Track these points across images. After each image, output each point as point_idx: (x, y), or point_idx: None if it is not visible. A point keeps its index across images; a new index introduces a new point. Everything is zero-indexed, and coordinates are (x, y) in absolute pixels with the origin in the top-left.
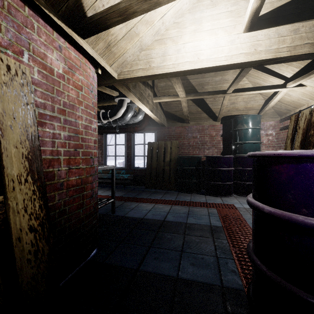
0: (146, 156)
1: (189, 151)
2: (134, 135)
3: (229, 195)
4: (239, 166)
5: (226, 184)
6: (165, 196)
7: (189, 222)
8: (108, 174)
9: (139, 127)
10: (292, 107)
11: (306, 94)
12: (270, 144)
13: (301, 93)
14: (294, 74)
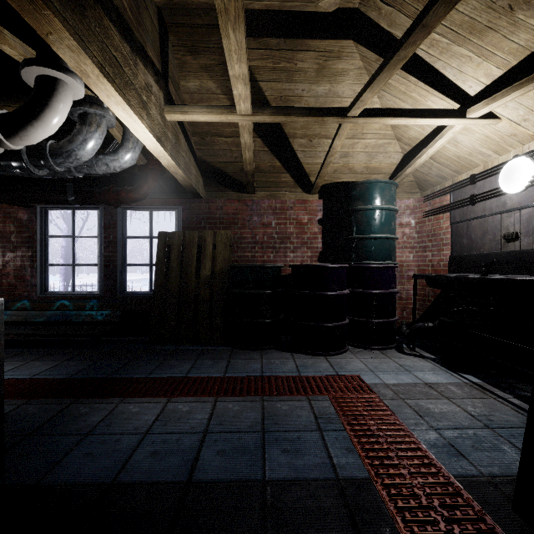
0: (155, 265)
1: (255, 255)
2: (125, 215)
3: (341, 348)
4: (357, 286)
5: (336, 326)
6: (199, 365)
7: (273, 479)
8: (48, 313)
9: (133, 191)
10: (452, 171)
11: (491, 140)
12: (407, 244)
13: (483, 137)
14: (486, 87)
